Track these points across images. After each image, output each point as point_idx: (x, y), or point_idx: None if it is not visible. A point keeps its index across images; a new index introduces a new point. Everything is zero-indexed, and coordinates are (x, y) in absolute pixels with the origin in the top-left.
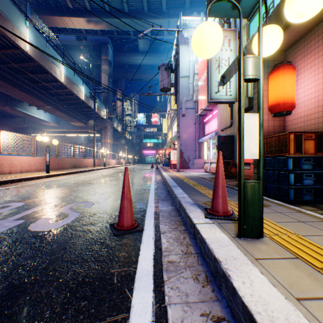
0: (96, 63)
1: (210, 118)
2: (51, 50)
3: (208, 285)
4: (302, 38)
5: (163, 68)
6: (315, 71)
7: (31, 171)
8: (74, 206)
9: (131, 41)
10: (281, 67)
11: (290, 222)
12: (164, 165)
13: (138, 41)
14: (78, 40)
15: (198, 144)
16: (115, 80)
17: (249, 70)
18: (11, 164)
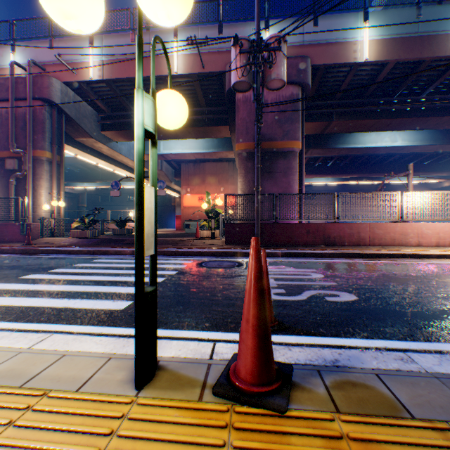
0: None
1: None
2: None
3: None
4: None
5: None
6: None
7: None
8: (325, 293)
9: None
10: None
11: None
12: None
13: None
14: None
15: None
16: None
17: None
18: (418, 234)
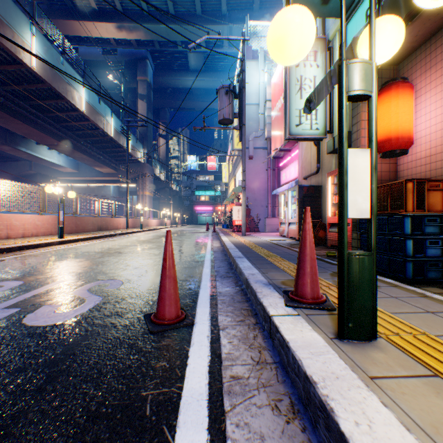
0: (130, 86)
1: (287, 162)
2: (67, 67)
3: (295, 419)
4: (423, 44)
5: (223, 92)
6: (442, 92)
7: (37, 236)
8: (94, 287)
9: (178, 56)
10: (394, 86)
11: (413, 314)
12: (224, 226)
13: (188, 55)
14: (106, 53)
15: (271, 198)
16: (157, 109)
17: (355, 83)
18: (9, 226)
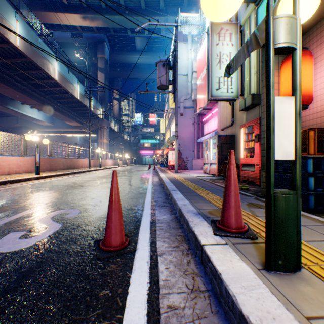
0: (92, 62)
1: (209, 118)
2: (43, 46)
3: None
4: (319, 22)
5: (161, 65)
6: None
7: (20, 173)
8: (56, 215)
9: (128, 39)
10: None
11: None
12: (161, 165)
13: (135, 39)
14: (74, 37)
15: (197, 144)
16: (112, 79)
17: (282, 36)
18: None
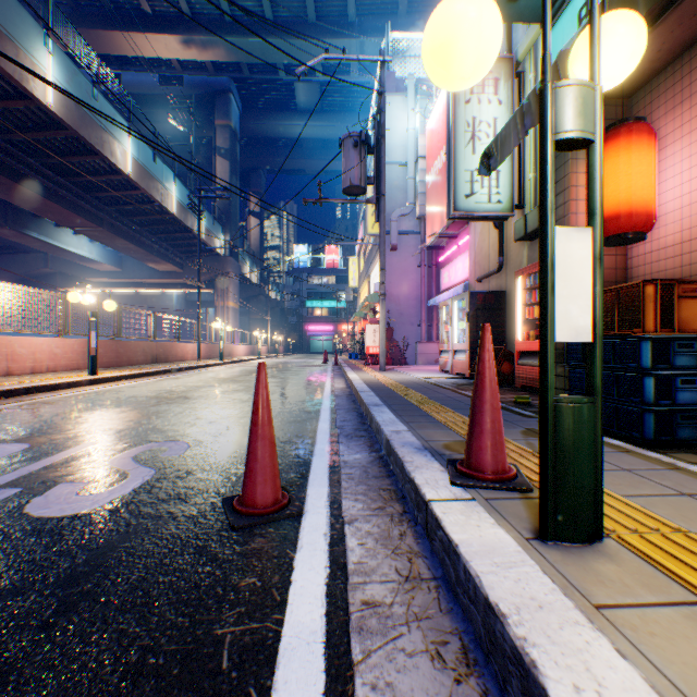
0: (203, 135)
1: (452, 255)
2: (103, 104)
3: (470, 677)
4: (669, 65)
5: (350, 144)
6: None
7: (55, 371)
8: (143, 453)
9: (280, 87)
10: (624, 131)
11: (659, 497)
12: (351, 356)
13: (294, 86)
14: (165, 83)
15: (426, 311)
16: (246, 172)
17: (567, 119)
18: (10, 355)
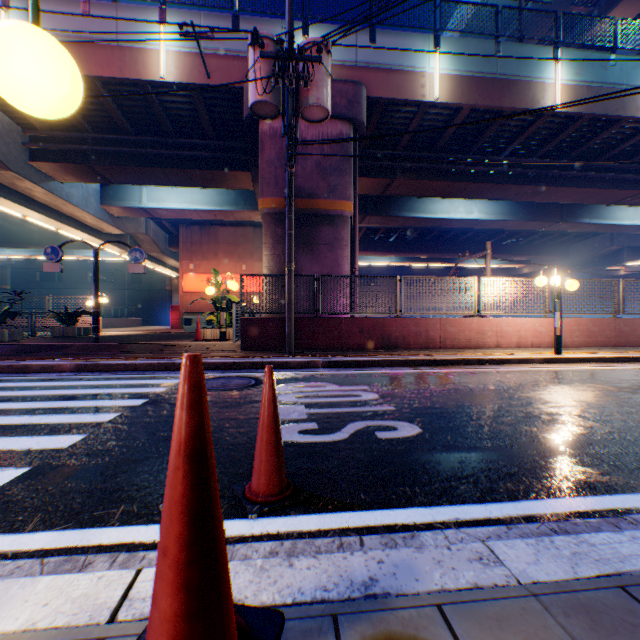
0: None
1: None
2: (620, 64)
3: None
4: None
5: None
6: None
7: (537, 347)
8: (378, 425)
9: None
10: None
11: None
12: None
13: None
14: None
15: None
16: None
17: None
18: (497, 332)
